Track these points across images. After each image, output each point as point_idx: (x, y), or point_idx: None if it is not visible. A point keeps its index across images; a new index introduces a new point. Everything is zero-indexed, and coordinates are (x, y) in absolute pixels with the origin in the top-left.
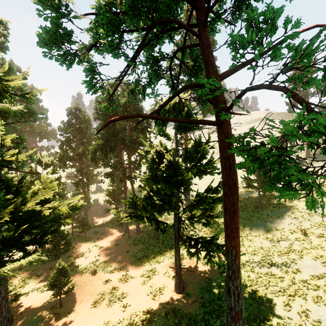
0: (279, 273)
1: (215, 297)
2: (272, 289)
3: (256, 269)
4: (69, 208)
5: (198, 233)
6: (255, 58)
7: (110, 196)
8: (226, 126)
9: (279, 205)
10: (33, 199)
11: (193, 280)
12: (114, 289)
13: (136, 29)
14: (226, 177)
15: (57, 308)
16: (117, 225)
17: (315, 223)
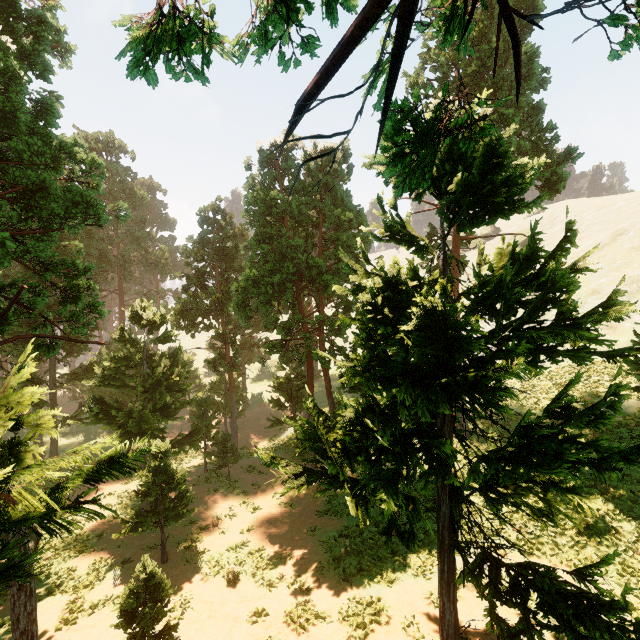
0: None
1: None
2: None
3: None
4: (99, 466)
5: None
6: None
7: (280, 391)
8: None
9: None
10: None
11: None
12: None
13: None
14: None
15: None
16: (295, 457)
17: None
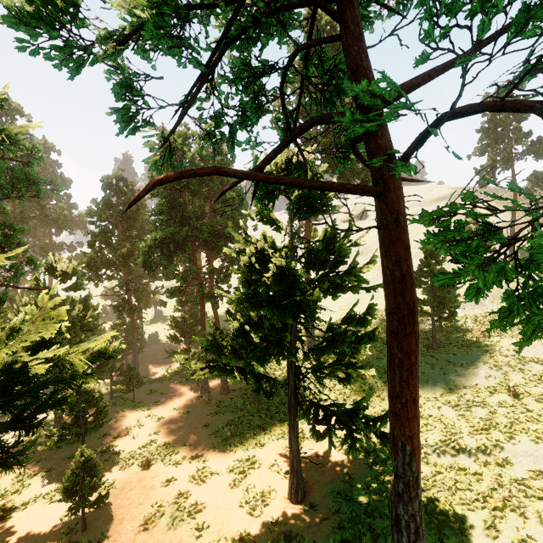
0: (473, 466)
1: (360, 510)
2: (462, 495)
3: (432, 457)
4: (92, 355)
5: (330, 393)
6: (480, 31)
7: (177, 328)
8: (395, 197)
9: (467, 344)
10: (17, 342)
11: (322, 478)
12: (182, 495)
13: (215, 2)
14: (394, 299)
15: (77, 533)
16: (190, 379)
17: (530, 375)
